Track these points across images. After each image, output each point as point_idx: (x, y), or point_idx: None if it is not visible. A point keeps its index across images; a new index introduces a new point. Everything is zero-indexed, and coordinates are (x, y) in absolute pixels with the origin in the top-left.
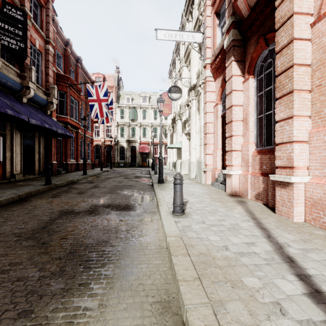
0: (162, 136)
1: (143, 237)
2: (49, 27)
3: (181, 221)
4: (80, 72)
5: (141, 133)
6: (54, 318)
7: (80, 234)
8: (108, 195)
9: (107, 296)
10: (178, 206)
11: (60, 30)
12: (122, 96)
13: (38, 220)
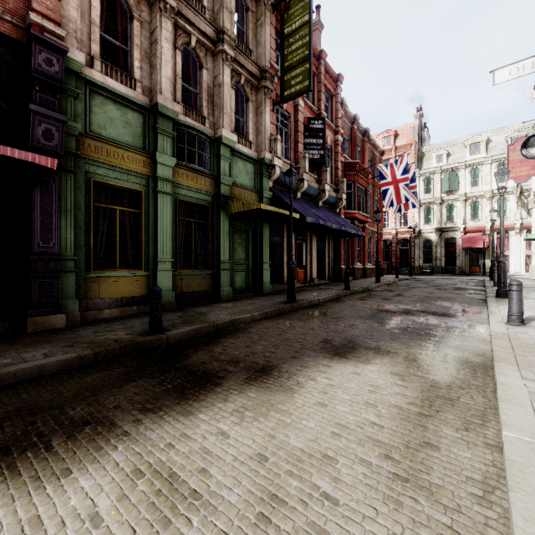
0: (521, 213)
1: (466, 333)
2: (338, 114)
3: (514, 328)
4: (367, 148)
5: (468, 213)
6: (409, 343)
7: (405, 323)
8: (418, 303)
9: (437, 345)
10: (513, 315)
11: (347, 109)
12: (427, 154)
13: (364, 312)
